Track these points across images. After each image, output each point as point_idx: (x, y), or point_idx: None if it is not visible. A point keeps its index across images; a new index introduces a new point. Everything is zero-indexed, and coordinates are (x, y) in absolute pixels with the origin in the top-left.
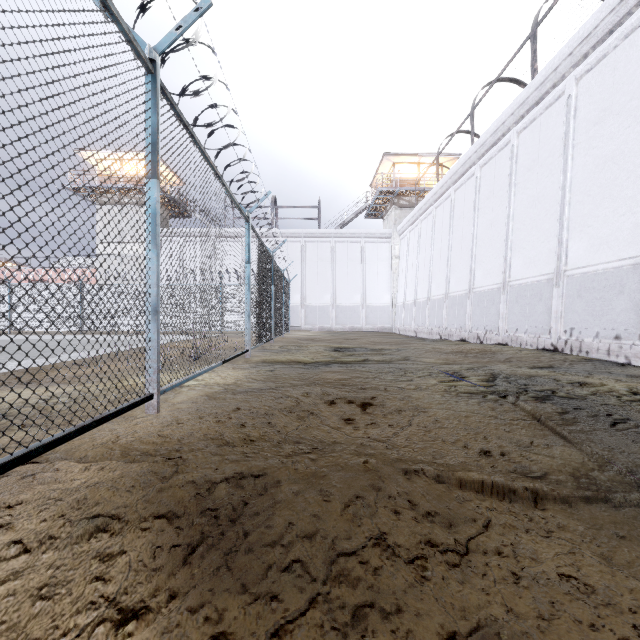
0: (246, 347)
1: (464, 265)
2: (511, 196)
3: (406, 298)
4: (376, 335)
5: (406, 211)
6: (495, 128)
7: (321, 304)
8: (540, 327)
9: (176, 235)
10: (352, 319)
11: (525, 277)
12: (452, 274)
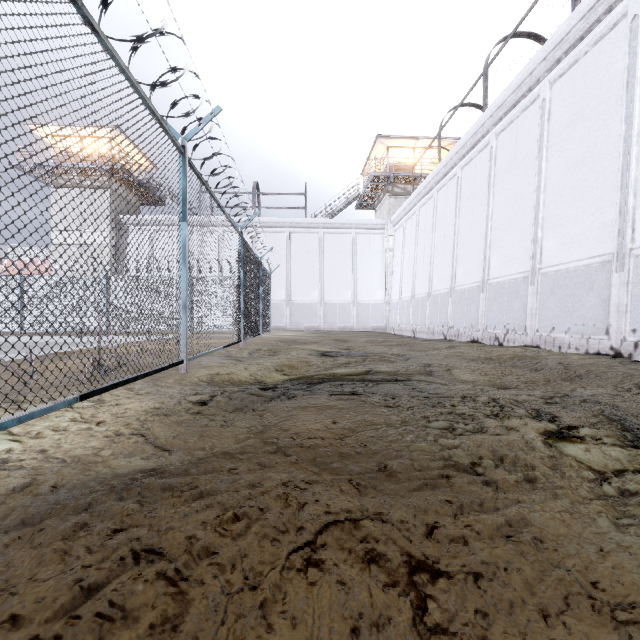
0: (180, 356)
1: (475, 253)
2: (542, 162)
3: (402, 294)
4: (369, 335)
5: (401, 200)
6: (519, 82)
7: (308, 301)
8: (591, 325)
9: (145, 223)
10: (342, 318)
11: (565, 261)
12: (459, 264)
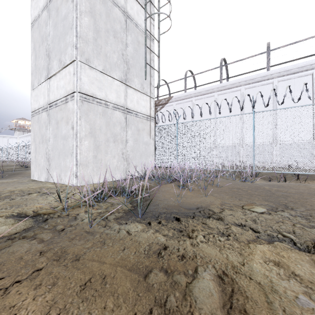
0: None
1: None
2: None
3: None
4: None
5: (22, 132)
6: None
7: None
8: None
9: None
10: None
11: None
12: None
